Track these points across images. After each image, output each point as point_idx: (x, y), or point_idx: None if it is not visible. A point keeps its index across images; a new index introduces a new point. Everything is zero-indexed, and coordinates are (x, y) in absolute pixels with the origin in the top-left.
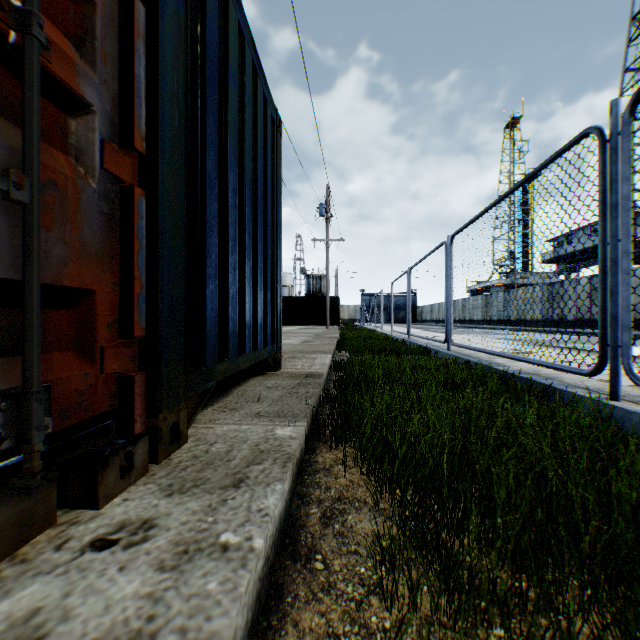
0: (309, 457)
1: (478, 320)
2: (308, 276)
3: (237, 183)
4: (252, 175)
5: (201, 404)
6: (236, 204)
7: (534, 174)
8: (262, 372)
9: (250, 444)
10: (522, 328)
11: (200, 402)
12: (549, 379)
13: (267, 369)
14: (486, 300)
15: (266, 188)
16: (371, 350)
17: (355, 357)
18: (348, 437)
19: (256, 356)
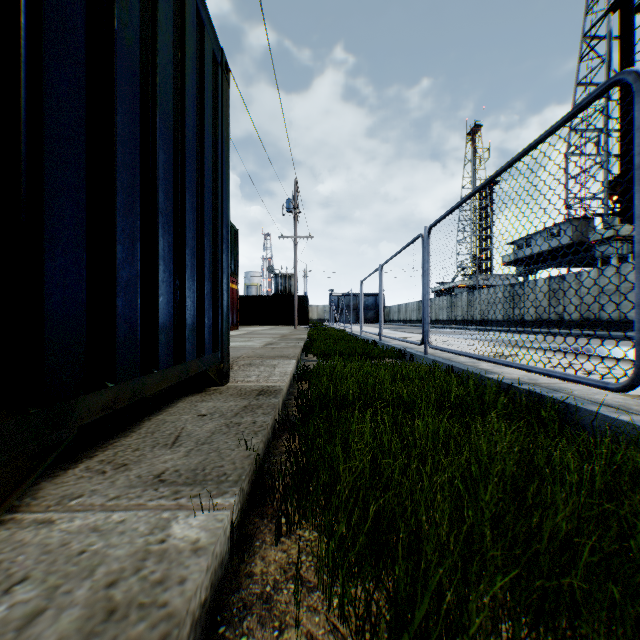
0: (239, 560)
1: (444, 320)
2: (276, 275)
3: (139, 107)
4: (176, 114)
5: (28, 480)
6: (136, 139)
7: (537, 144)
8: (202, 388)
9: (99, 580)
10: (486, 328)
11: (27, 475)
12: (556, 391)
13: (209, 383)
14: (451, 300)
15: (203, 142)
16: (341, 353)
17: (323, 363)
18: (309, 510)
19: (183, 371)
